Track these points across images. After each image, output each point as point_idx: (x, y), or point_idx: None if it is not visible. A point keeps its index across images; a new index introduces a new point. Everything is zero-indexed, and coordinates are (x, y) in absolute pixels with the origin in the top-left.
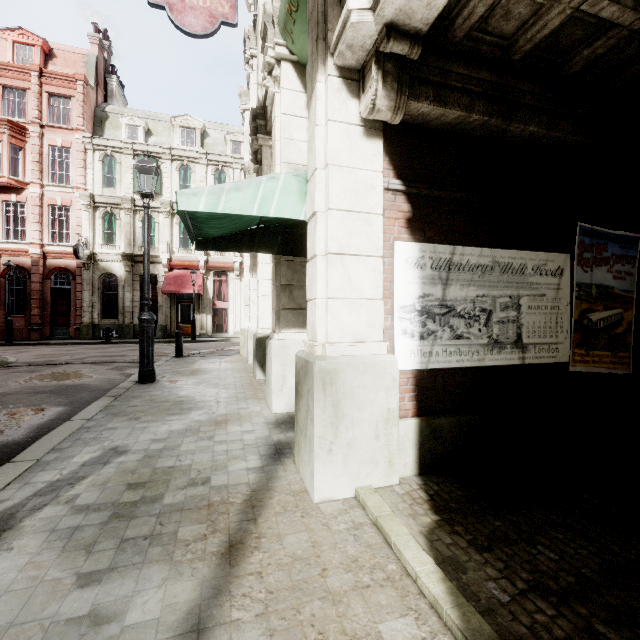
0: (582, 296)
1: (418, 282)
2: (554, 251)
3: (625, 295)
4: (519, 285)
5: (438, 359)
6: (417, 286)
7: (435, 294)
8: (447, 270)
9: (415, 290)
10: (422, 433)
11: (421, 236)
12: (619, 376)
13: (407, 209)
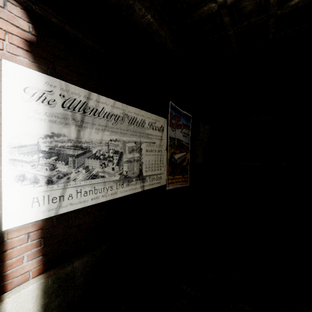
0: (171, 145)
1: (44, 119)
2: (159, 115)
3: (187, 145)
4: (141, 134)
5: (72, 201)
6: (42, 123)
7: (68, 135)
8: (82, 112)
9: (39, 127)
10: (48, 293)
11: (49, 68)
12: (184, 187)
13: (27, 28)
